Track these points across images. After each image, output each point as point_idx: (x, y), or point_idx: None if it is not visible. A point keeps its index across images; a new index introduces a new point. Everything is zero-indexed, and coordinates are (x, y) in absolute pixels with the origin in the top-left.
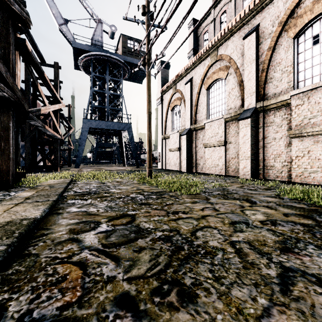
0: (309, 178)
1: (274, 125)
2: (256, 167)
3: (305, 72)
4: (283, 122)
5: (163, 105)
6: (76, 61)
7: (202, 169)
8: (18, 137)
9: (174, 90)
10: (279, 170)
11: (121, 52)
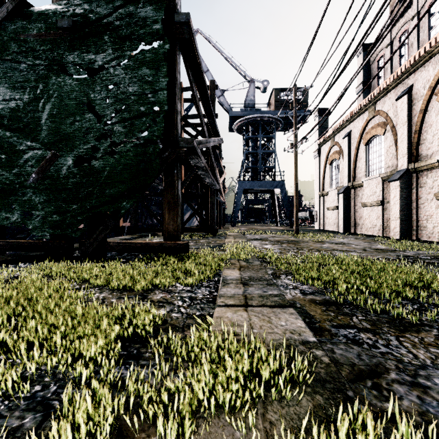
0: None
1: (427, 186)
2: (408, 227)
3: None
4: (433, 184)
5: (320, 158)
6: (231, 125)
7: (361, 230)
8: None
9: (332, 142)
10: (431, 231)
11: (273, 107)
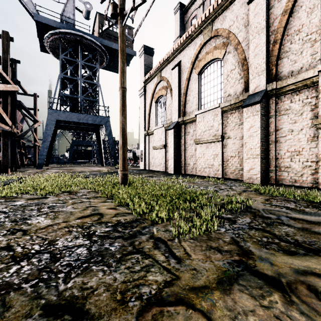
0: None
1: (291, 112)
2: (266, 168)
3: None
4: (304, 108)
5: (146, 97)
6: (42, 40)
7: (192, 170)
8: None
9: (159, 78)
10: (299, 172)
11: (97, 33)
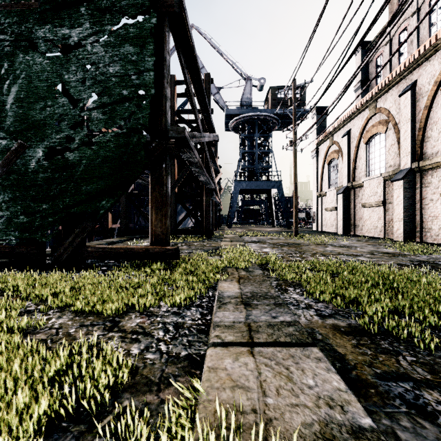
0: None
1: (432, 185)
2: (412, 229)
3: None
4: (439, 183)
5: (318, 158)
6: (227, 123)
7: (361, 232)
8: None
9: (331, 142)
10: (436, 232)
11: (270, 105)
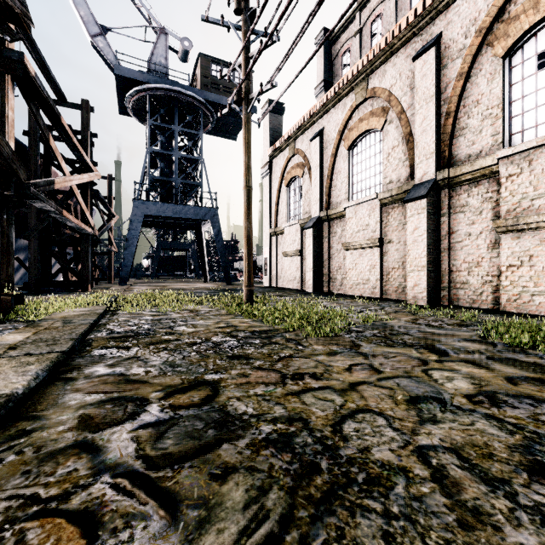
0: (531, 305)
1: (469, 210)
2: (437, 284)
3: (523, 117)
4: (483, 205)
5: (272, 177)
6: (122, 99)
7: (340, 288)
8: (11, 231)
9: (292, 150)
10: (478, 289)
11: (199, 84)
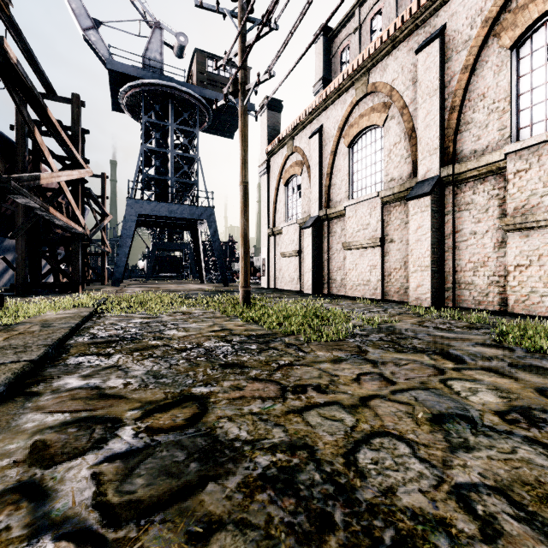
0: (540, 306)
1: (474, 208)
2: (441, 285)
3: (531, 111)
4: (490, 203)
5: (270, 176)
6: (115, 95)
7: (340, 289)
8: None
9: (291, 148)
10: (484, 290)
11: (195, 80)
